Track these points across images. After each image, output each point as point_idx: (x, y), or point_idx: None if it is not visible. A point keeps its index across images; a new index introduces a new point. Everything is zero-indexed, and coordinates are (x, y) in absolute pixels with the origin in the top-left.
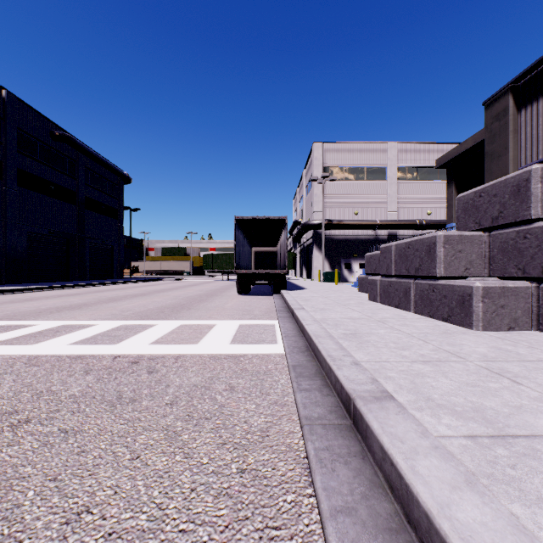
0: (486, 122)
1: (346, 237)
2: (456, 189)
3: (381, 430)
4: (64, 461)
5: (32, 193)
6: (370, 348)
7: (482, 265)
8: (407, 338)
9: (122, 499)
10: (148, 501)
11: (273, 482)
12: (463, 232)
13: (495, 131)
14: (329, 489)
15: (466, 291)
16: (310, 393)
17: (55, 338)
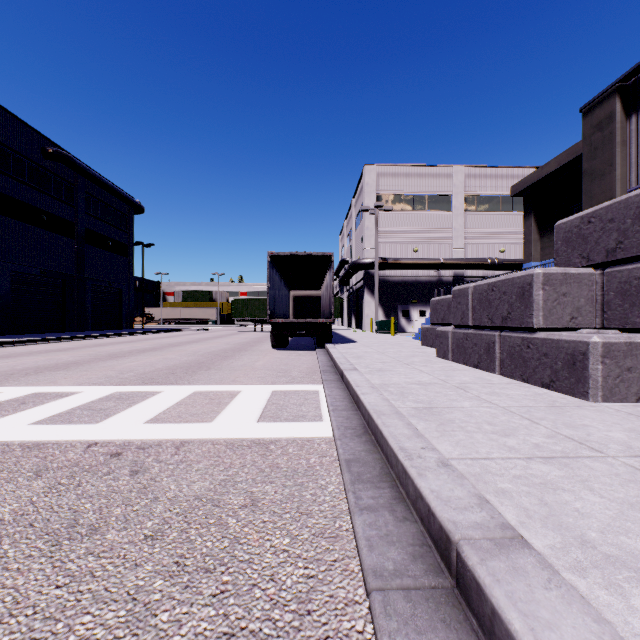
0: (584, 133)
1: (404, 278)
2: (535, 221)
3: (533, 639)
4: None
5: (18, 223)
6: (457, 433)
7: (593, 312)
8: (505, 414)
9: None
10: None
11: None
12: (568, 269)
13: (596, 144)
14: None
15: (578, 348)
16: (377, 515)
17: (15, 414)
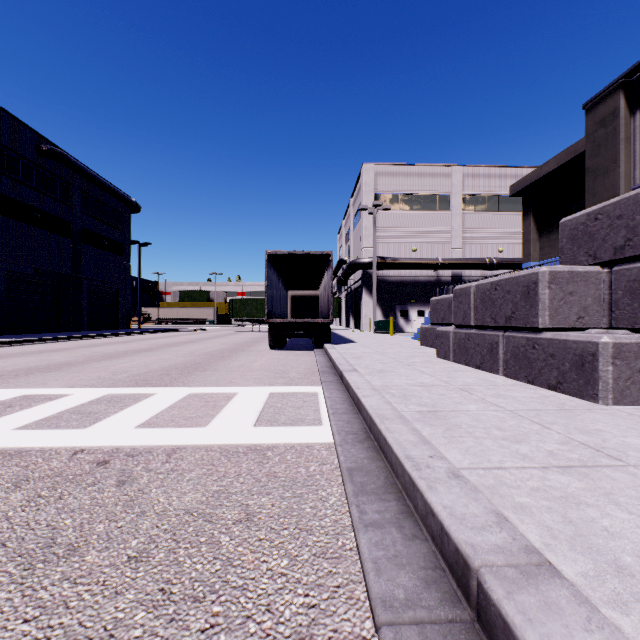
0: (587, 130)
1: (402, 278)
2: (534, 221)
3: None
4: None
5: (12, 221)
6: (466, 439)
7: (600, 312)
8: (513, 419)
9: None
10: None
11: None
12: (575, 267)
13: (599, 141)
14: None
15: (587, 349)
16: (383, 532)
17: None
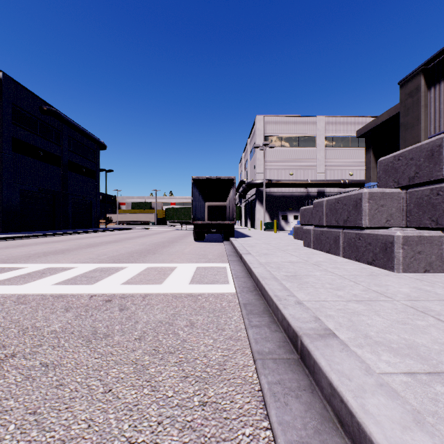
0: (401, 98)
1: (283, 193)
2: (373, 154)
3: (329, 367)
4: (43, 394)
5: (24, 157)
6: (309, 288)
7: (400, 217)
8: (340, 279)
9: (95, 432)
10: (119, 435)
11: (232, 415)
12: (385, 189)
13: (408, 106)
14: (284, 423)
15: (388, 239)
16: (260, 329)
17: (41, 279)
